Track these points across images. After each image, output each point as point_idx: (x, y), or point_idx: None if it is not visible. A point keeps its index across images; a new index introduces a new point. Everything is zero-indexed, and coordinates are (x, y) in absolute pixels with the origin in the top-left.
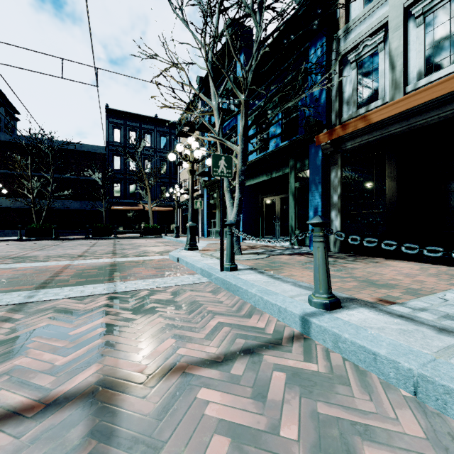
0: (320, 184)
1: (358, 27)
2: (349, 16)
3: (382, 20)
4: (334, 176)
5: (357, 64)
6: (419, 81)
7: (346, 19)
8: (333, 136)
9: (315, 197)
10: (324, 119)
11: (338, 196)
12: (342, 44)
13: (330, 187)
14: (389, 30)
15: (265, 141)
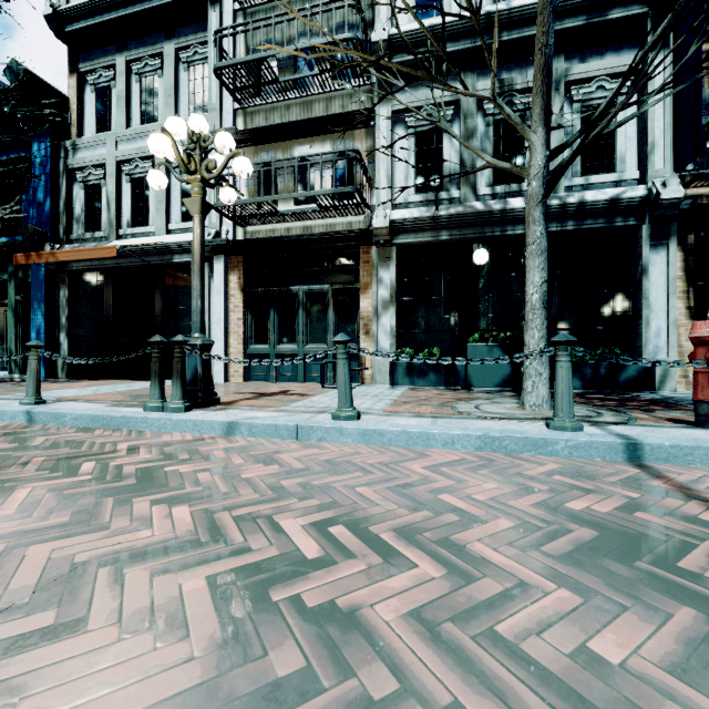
0: (43, 302)
1: (85, 150)
2: (84, 128)
3: (102, 159)
4: (63, 296)
5: (86, 186)
6: (127, 229)
7: (79, 130)
8: (31, 261)
9: (38, 317)
10: (49, 230)
11: (67, 318)
12: (71, 157)
13: (59, 307)
14: (107, 173)
15: None
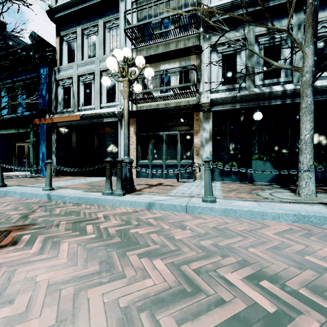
0: (45, 141)
1: (63, 71)
2: (62, 61)
3: (71, 75)
4: (54, 138)
5: (63, 88)
6: (82, 107)
7: (60, 62)
8: (41, 122)
9: (43, 147)
10: (48, 108)
11: (55, 148)
12: (57, 74)
13: (52, 143)
14: (73, 81)
15: (2, 115)
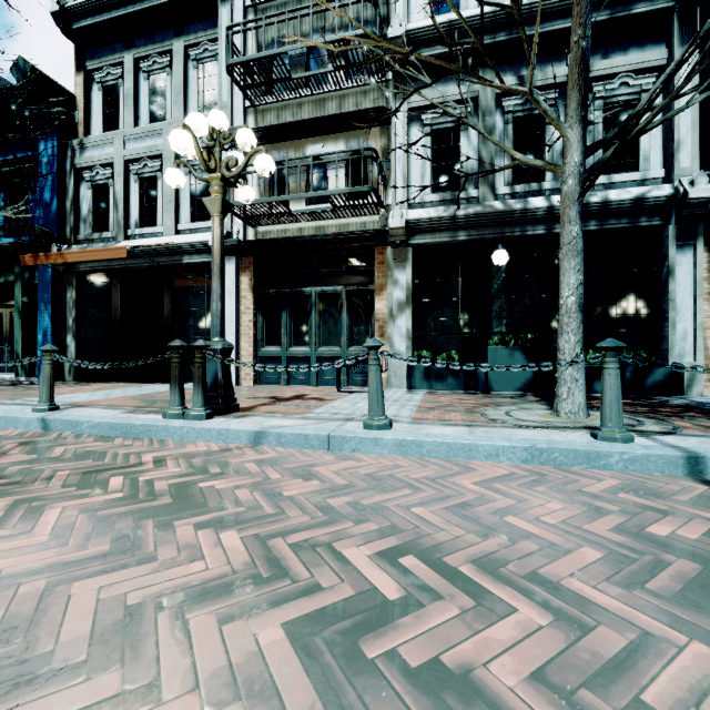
0: (50, 303)
1: (92, 149)
2: (91, 127)
3: (110, 158)
4: (70, 297)
5: (93, 186)
6: (136, 229)
7: (86, 129)
8: (38, 262)
9: (45, 318)
10: (56, 231)
11: (74, 320)
12: (79, 156)
13: (66, 309)
14: (114, 172)
15: None
